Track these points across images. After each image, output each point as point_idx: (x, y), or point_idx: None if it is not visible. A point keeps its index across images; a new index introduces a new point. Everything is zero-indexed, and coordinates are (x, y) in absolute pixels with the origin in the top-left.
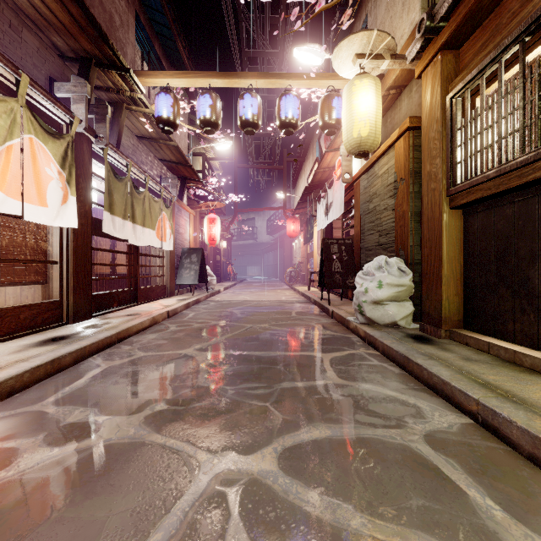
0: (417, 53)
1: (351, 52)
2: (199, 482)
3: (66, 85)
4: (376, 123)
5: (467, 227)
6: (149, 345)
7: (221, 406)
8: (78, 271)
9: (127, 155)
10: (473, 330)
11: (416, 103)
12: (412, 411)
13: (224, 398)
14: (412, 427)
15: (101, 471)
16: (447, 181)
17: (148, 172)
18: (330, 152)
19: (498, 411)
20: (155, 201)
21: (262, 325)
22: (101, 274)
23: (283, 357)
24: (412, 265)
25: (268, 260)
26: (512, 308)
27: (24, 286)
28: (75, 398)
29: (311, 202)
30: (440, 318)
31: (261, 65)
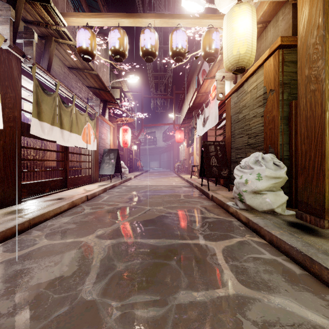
0: None
1: None
2: None
3: None
4: (252, 43)
5: None
6: (57, 230)
7: None
8: (6, 165)
9: (58, 79)
10: None
11: (282, 29)
12: None
13: None
14: None
15: None
16: None
17: (77, 94)
18: (208, 80)
19: None
20: (81, 114)
21: (158, 207)
22: (50, 167)
23: (176, 247)
24: (281, 160)
25: (163, 158)
26: None
27: None
28: None
29: (192, 119)
30: (323, 209)
31: None
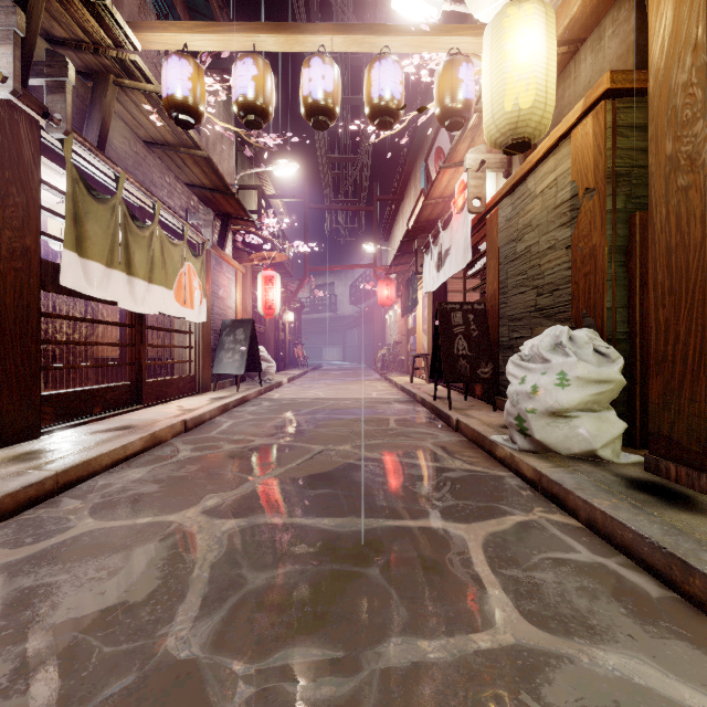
0: None
1: None
2: None
3: None
4: (547, 85)
5: None
6: (118, 497)
7: None
8: (6, 354)
9: (123, 167)
10: None
11: (612, 56)
12: None
13: None
14: None
15: None
16: None
17: (164, 199)
18: (448, 170)
19: None
20: (172, 244)
21: (340, 446)
22: (107, 358)
23: (381, 535)
24: (611, 342)
25: (352, 340)
26: None
27: None
28: None
29: (413, 255)
30: (706, 451)
31: None
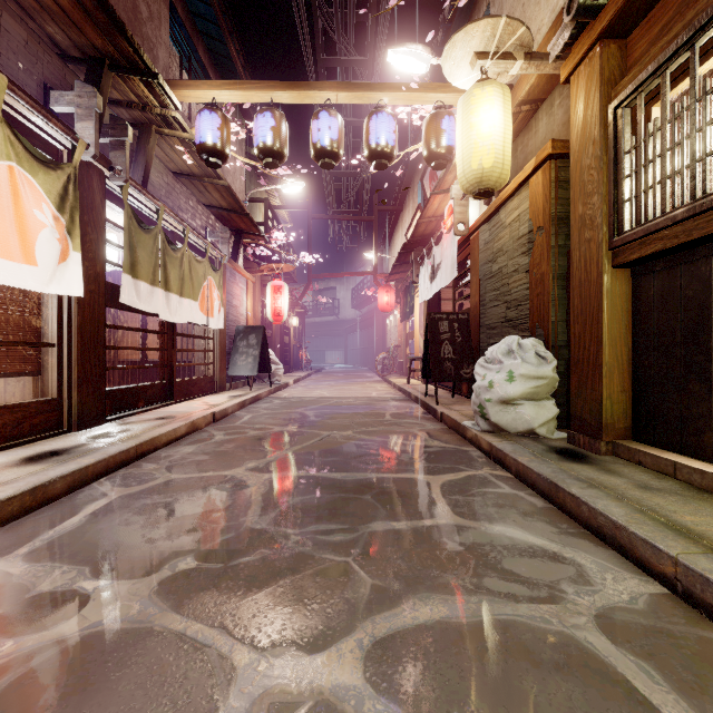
0: (564, 46)
1: (468, 50)
2: (231, 708)
3: (67, 95)
4: (504, 149)
5: (638, 294)
6: (182, 462)
7: (279, 562)
8: (84, 358)
9: (158, 197)
10: (648, 442)
11: (559, 122)
12: (571, 571)
13: (284, 549)
14: (575, 600)
15: (74, 685)
16: (609, 227)
17: (189, 221)
18: (438, 195)
19: (712, 579)
20: (197, 261)
21: (344, 432)
22: (128, 361)
23: (373, 481)
24: (554, 348)
25: (353, 343)
26: (710, 411)
27: (9, 379)
28: (59, 549)
29: (411, 264)
30: (599, 424)
31: (344, 78)
